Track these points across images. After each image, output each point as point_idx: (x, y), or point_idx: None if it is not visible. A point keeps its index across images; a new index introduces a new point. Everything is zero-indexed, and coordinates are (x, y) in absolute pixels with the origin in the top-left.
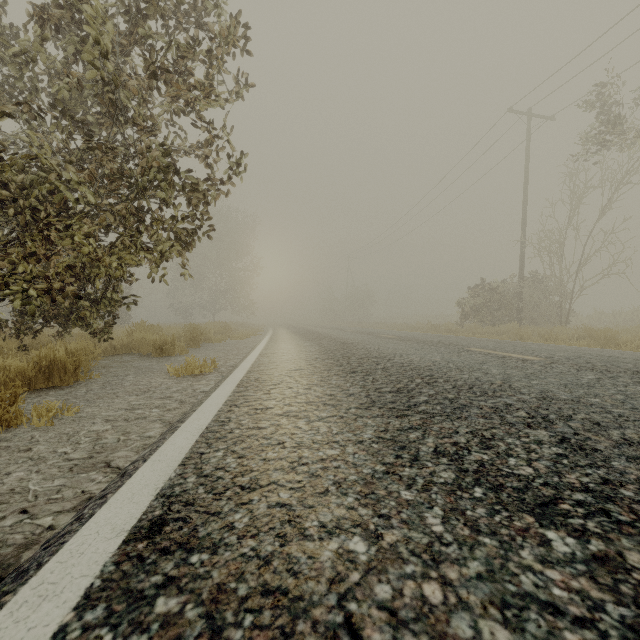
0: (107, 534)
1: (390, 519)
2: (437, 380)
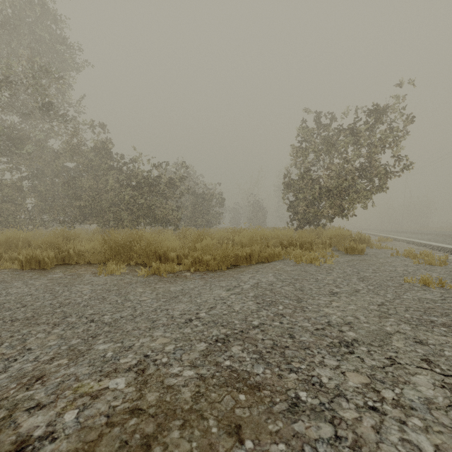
0: None
1: None
2: None
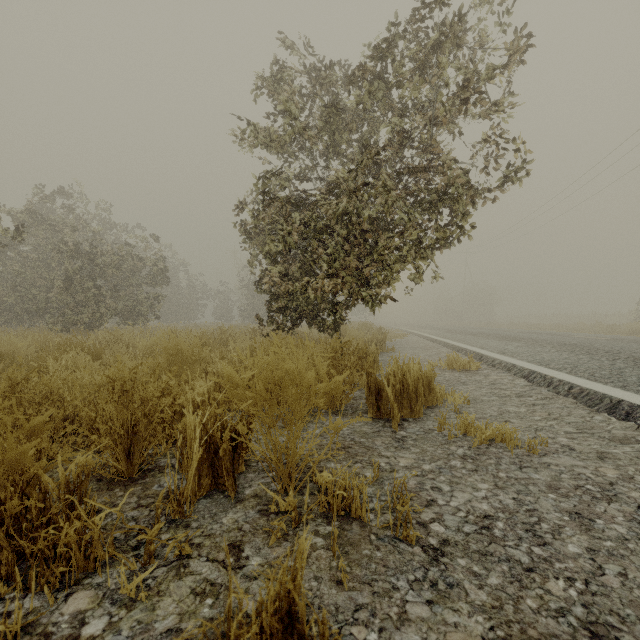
0: None
1: None
2: None
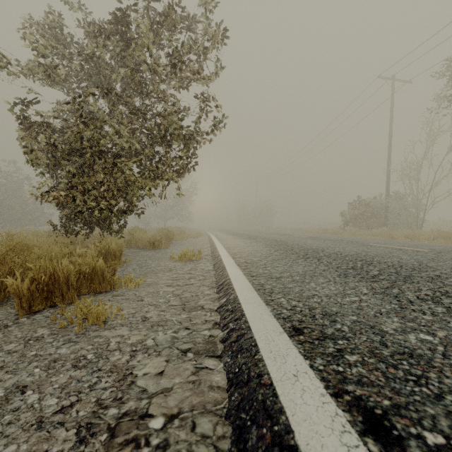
0: (274, 333)
1: (431, 327)
2: (372, 262)
